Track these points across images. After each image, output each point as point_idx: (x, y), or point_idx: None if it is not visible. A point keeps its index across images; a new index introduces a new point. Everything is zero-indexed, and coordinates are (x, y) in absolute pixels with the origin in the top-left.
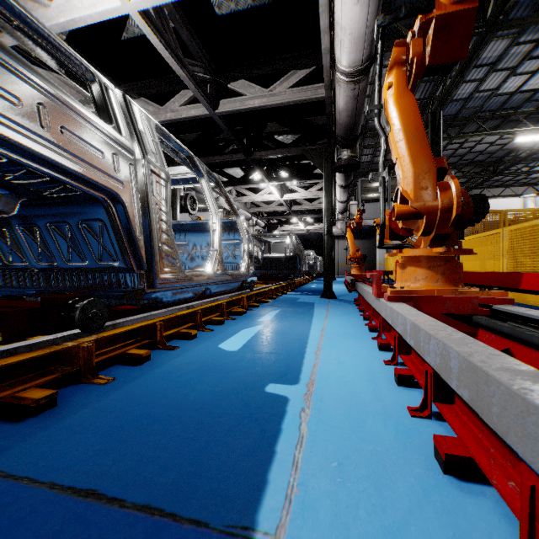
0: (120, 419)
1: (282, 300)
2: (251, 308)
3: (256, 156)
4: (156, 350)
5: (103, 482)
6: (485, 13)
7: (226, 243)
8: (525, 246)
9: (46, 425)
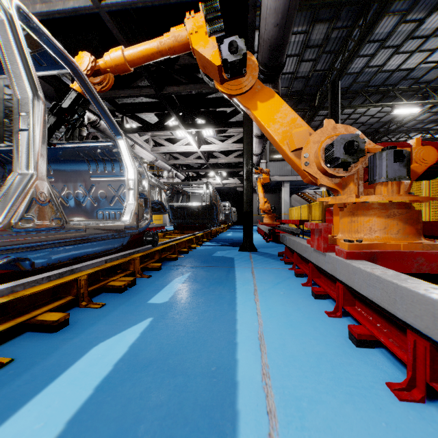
0: None
1: (195, 255)
2: (148, 273)
3: (167, 91)
4: None
5: None
6: None
7: (109, 180)
8: None
9: None
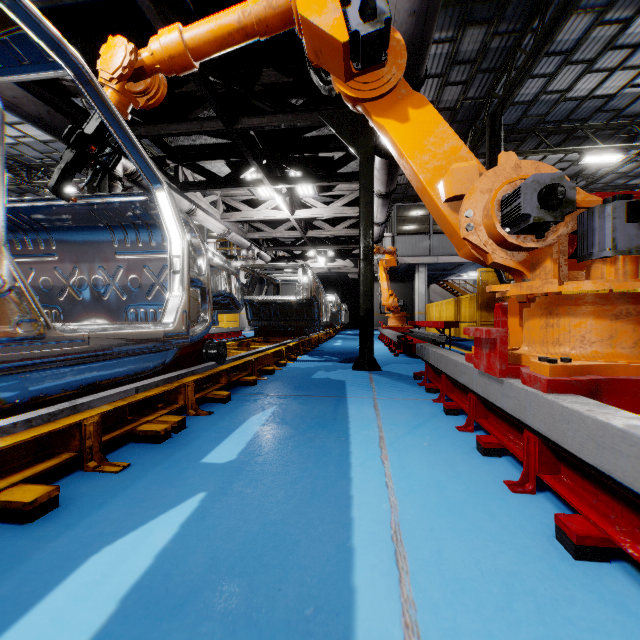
0: None
1: (285, 376)
2: (208, 406)
3: (243, 124)
4: None
5: None
6: None
7: (145, 259)
8: None
9: None
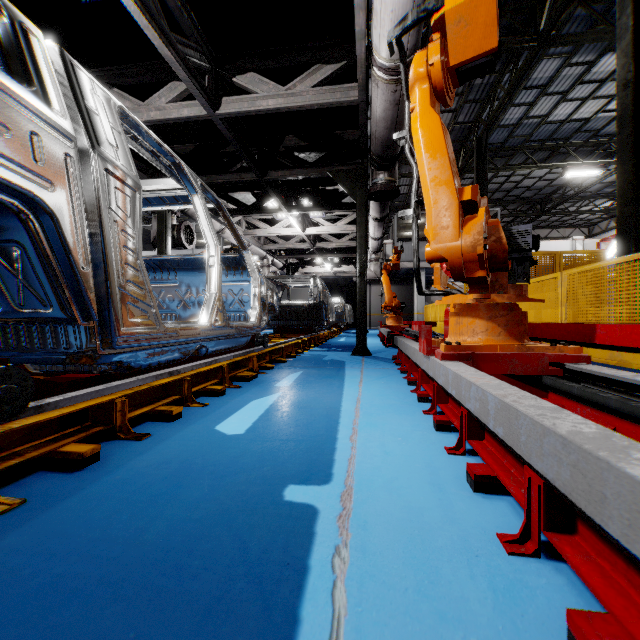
0: (1, 599)
1: (304, 358)
2: (263, 371)
3: (271, 176)
4: (114, 442)
5: None
6: (538, 25)
7: (230, 286)
8: (588, 292)
9: None
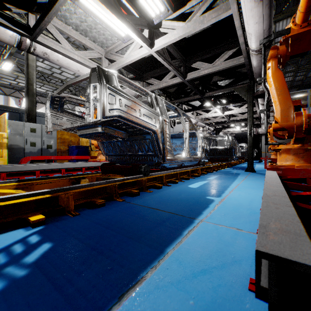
0: (158, 199)
1: (221, 171)
2: (203, 174)
3: (206, 95)
4: (163, 186)
5: (159, 208)
6: None
7: (190, 143)
8: None
9: (139, 198)
